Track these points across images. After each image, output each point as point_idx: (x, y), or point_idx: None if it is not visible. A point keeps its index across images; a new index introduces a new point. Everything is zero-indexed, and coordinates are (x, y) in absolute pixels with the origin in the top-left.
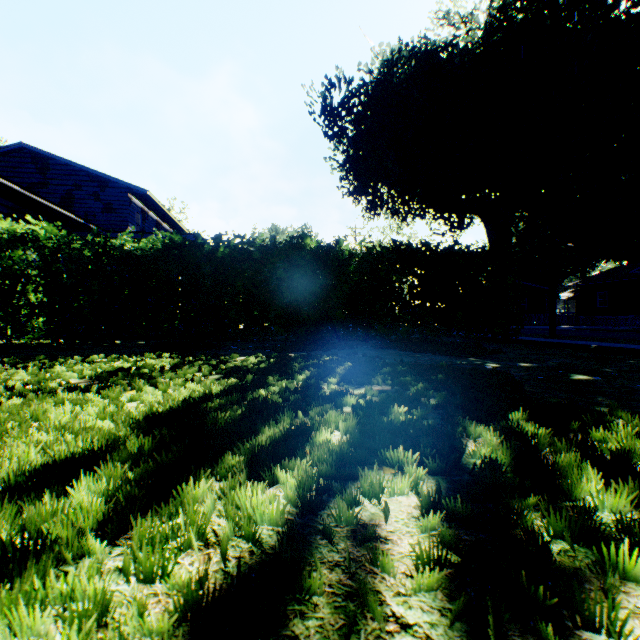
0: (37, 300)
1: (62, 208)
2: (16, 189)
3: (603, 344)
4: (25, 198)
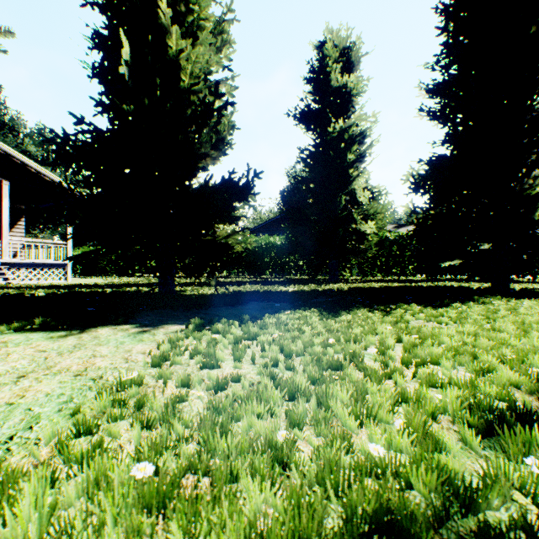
0: None
1: None
2: None
3: None
4: None
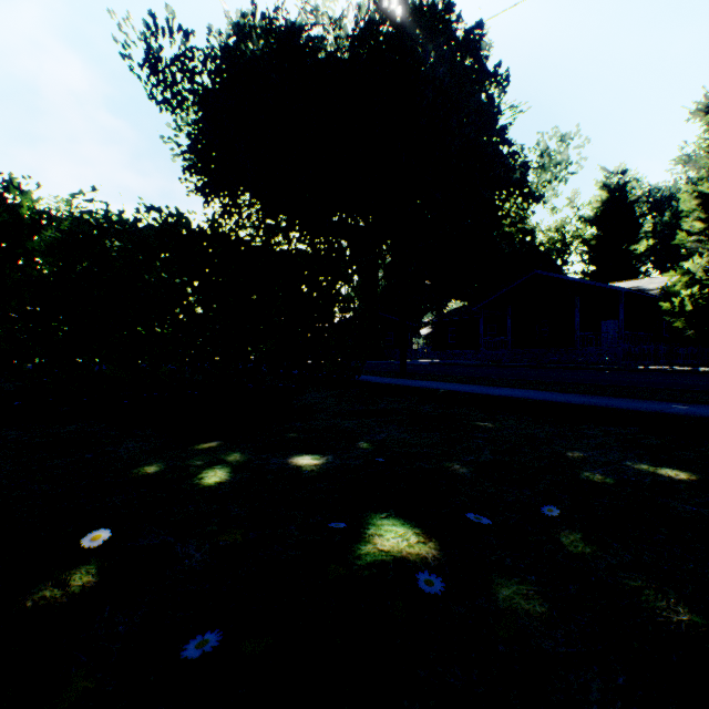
0: None
1: None
2: None
3: (452, 387)
4: None
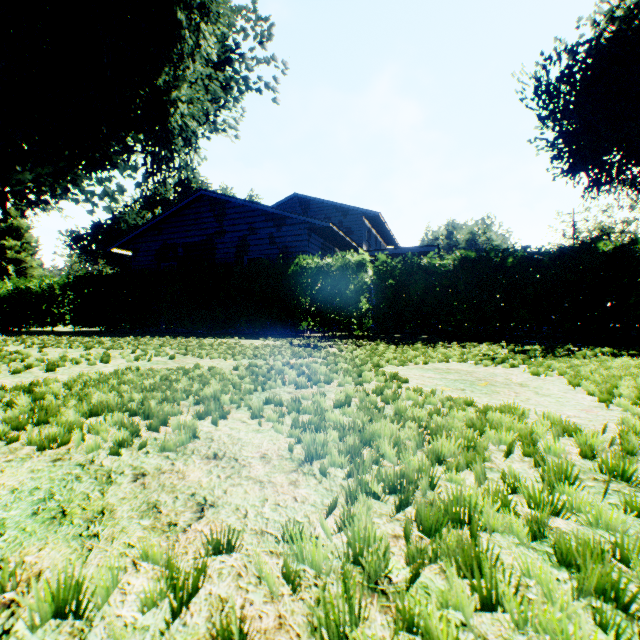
0: (368, 305)
1: (350, 239)
2: (336, 231)
3: None
4: (333, 236)
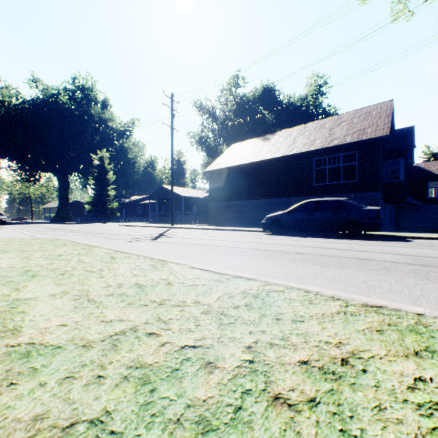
0: None
1: None
2: None
3: None
4: None
